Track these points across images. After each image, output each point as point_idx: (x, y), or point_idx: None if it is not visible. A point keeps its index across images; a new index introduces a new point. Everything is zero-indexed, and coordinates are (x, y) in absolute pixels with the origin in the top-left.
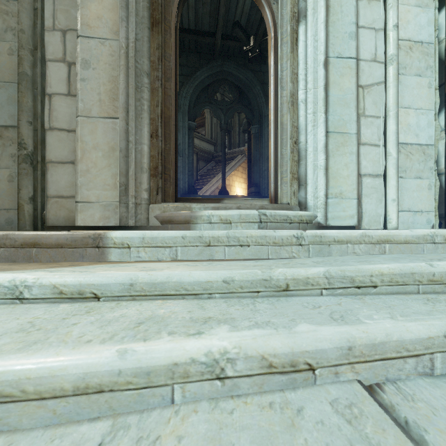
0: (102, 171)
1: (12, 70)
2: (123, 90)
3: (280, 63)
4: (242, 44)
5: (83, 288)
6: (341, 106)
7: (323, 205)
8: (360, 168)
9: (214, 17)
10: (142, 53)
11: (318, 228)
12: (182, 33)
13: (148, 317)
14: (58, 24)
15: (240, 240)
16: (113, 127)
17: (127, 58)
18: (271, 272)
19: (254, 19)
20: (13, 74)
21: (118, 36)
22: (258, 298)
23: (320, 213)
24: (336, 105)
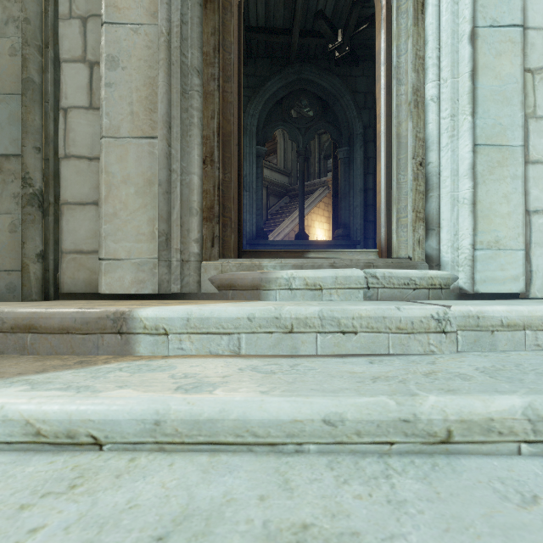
0: (134, 215)
1: (14, 77)
2: (163, 96)
3: (395, 44)
4: (327, 42)
5: (75, 426)
6: (498, 103)
7: (469, 260)
8: (528, 200)
9: (290, 7)
10: (191, 41)
11: (458, 296)
12: (248, 33)
13: (179, 515)
14: (77, 9)
15: (342, 324)
16: (149, 150)
17: (170, 50)
18: (415, 404)
19: (344, 5)
20: (16, 82)
21: (157, 19)
22: (391, 457)
23: (464, 273)
24: (488, 102)
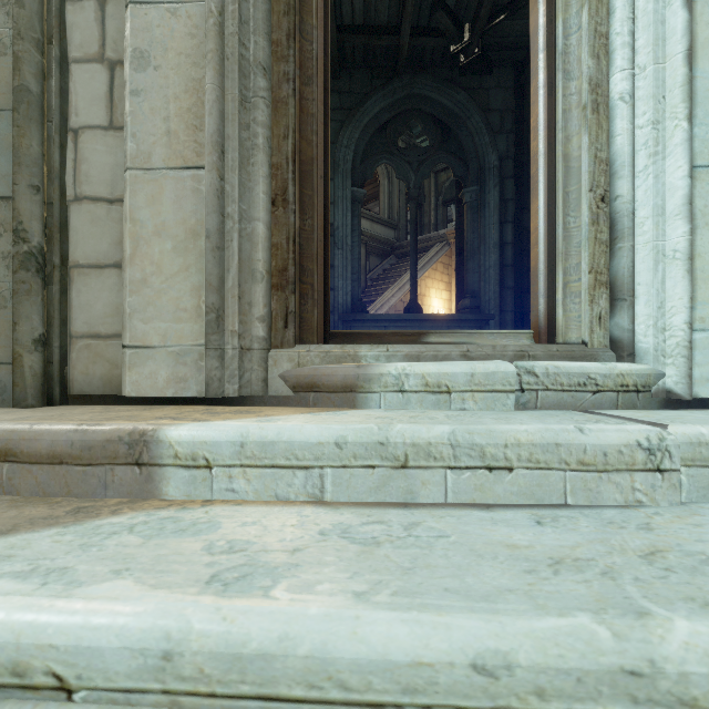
0: (171, 282)
1: (3, 86)
2: (213, 106)
3: (562, 18)
4: (449, 42)
5: (26, 655)
6: None
7: (684, 348)
8: None
9: None
10: (253, 24)
11: (664, 403)
12: (341, 35)
13: None
14: None
15: (487, 454)
16: (194, 187)
17: (223, 38)
18: (650, 638)
19: None
20: (6, 93)
21: None
22: None
23: (675, 368)
24: None
